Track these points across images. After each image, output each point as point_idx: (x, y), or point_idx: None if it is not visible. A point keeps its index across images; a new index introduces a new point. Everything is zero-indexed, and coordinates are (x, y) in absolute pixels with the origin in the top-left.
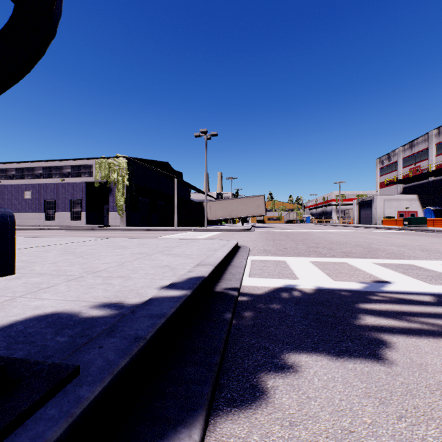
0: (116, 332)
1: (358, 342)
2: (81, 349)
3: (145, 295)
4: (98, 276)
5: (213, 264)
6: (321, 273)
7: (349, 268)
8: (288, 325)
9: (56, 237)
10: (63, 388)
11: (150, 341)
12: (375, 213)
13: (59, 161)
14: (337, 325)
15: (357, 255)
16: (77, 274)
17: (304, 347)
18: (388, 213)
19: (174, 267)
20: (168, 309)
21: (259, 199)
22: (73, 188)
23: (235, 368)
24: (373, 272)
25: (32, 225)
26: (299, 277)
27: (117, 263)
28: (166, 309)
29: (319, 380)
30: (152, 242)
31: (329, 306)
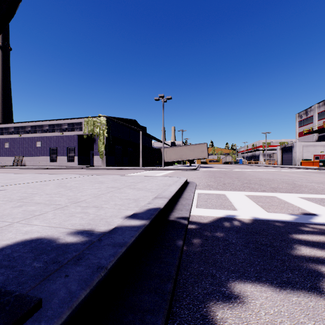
0: (82, 260)
1: (298, 273)
2: (49, 278)
3: (112, 223)
4: (78, 206)
5: (167, 197)
6: (255, 205)
7: (278, 202)
8: (231, 253)
9: (55, 174)
10: (22, 323)
11: (111, 270)
12: (295, 156)
13: (60, 120)
14: (275, 255)
15: (284, 190)
16: (63, 204)
17: (248, 276)
18: (306, 156)
19: (137, 199)
20: (128, 238)
21: (203, 146)
22: (69, 139)
23: (186, 295)
24: (300, 205)
25: (42, 165)
26: (237, 209)
27: (94, 195)
28: (127, 238)
29: (266, 313)
30: (123, 178)
31: (266, 236)
